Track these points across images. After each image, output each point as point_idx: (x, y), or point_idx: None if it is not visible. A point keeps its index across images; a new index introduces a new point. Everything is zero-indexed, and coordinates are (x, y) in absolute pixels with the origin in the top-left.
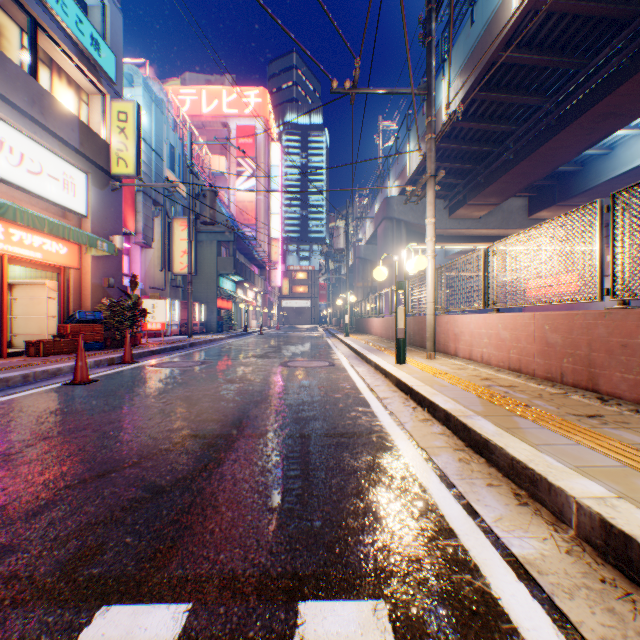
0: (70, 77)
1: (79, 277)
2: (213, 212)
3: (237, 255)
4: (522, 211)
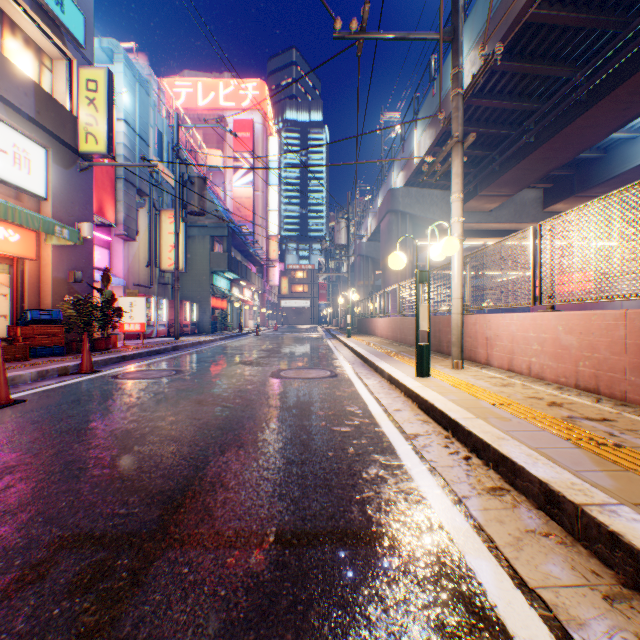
0: (27, 35)
1: (37, 270)
2: (202, 201)
3: (233, 252)
4: (536, 203)
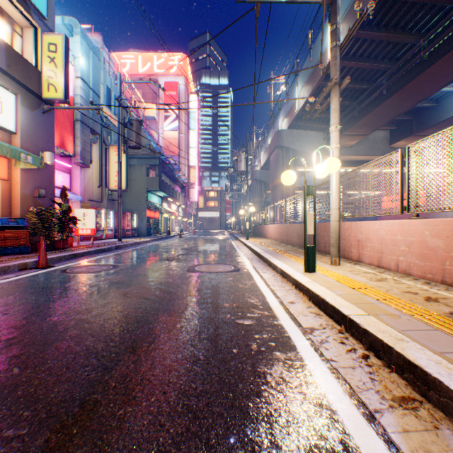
0: (1, 7)
1: (8, 187)
2: (138, 138)
3: (163, 177)
4: (384, 141)
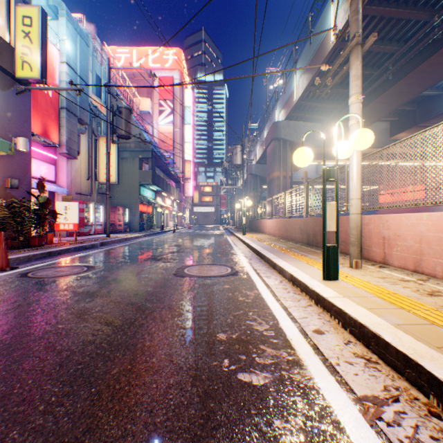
0: None
1: None
2: (128, 127)
3: (157, 171)
4: (385, 133)
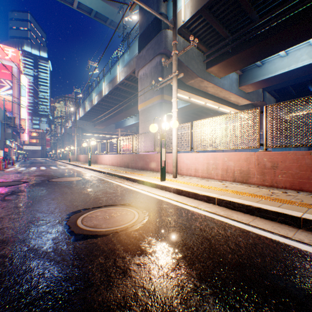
0: None
1: None
2: (15, 123)
3: (9, 129)
4: (114, 128)
